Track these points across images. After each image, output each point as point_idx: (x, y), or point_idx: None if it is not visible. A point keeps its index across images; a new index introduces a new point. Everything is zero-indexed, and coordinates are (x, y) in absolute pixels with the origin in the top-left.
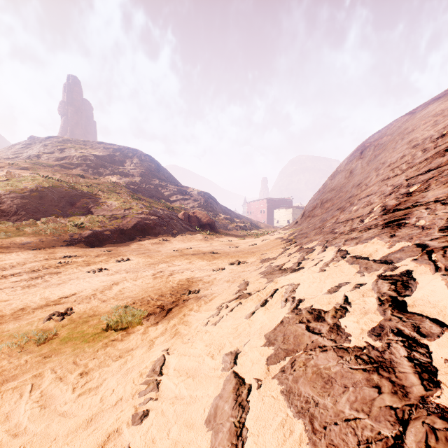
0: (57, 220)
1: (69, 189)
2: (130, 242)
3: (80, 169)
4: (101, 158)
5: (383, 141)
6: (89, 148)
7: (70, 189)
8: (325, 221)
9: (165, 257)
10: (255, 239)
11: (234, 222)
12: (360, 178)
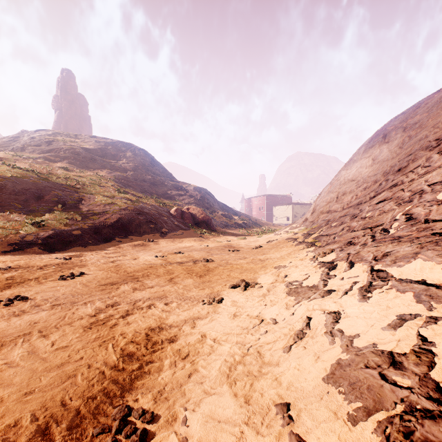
0: (8, 216)
1: (39, 180)
2: (105, 244)
3: (66, 161)
4: (92, 151)
5: (417, 120)
6: (79, 142)
7: (40, 180)
8: (368, 218)
9: (138, 269)
10: (257, 239)
11: (232, 220)
12: (395, 163)
